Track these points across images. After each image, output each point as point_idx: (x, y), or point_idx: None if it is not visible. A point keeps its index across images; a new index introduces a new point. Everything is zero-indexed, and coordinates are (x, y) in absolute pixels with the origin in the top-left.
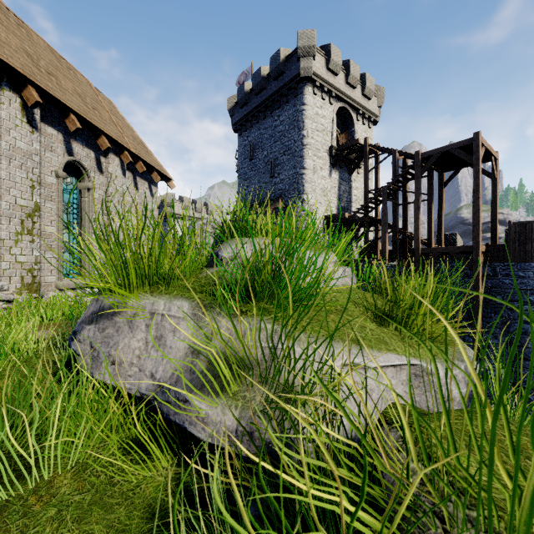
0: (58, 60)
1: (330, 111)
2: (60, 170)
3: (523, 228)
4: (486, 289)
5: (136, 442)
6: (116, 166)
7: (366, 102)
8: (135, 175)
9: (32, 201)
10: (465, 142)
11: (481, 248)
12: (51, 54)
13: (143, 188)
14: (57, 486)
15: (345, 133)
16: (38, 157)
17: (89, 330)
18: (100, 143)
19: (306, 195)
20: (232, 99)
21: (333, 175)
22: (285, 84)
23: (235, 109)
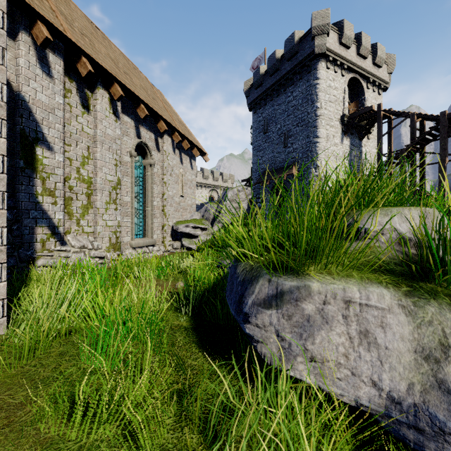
0: (128, 62)
1: (342, 82)
2: (133, 151)
3: None
4: None
5: None
6: (169, 145)
7: (377, 70)
8: (181, 152)
9: (116, 176)
10: None
11: None
12: (123, 58)
13: (186, 162)
14: None
15: (355, 102)
16: (120, 141)
17: (271, 316)
18: (159, 127)
19: (320, 162)
20: (248, 82)
21: (344, 142)
22: (299, 63)
23: (251, 91)
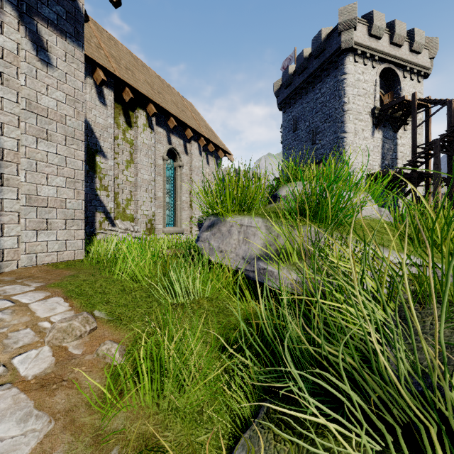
0: (162, 83)
1: (373, 74)
2: (165, 155)
3: None
4: None
5: (234, 295)
6: (196, 149)
7: (415, 57)
8: (207, 154)
9: (151, 176)
10: None
11: None
12: (158, 80)
13: (212, 163)
14: (202, 303)
15: (390, 93)
16: (154, 148)
17: (207, 235)
18: (187, 134)
19: (347, 157)
20: (277, 83)
21: (376, 135)
22: (326, 60)
23: (280, 91)
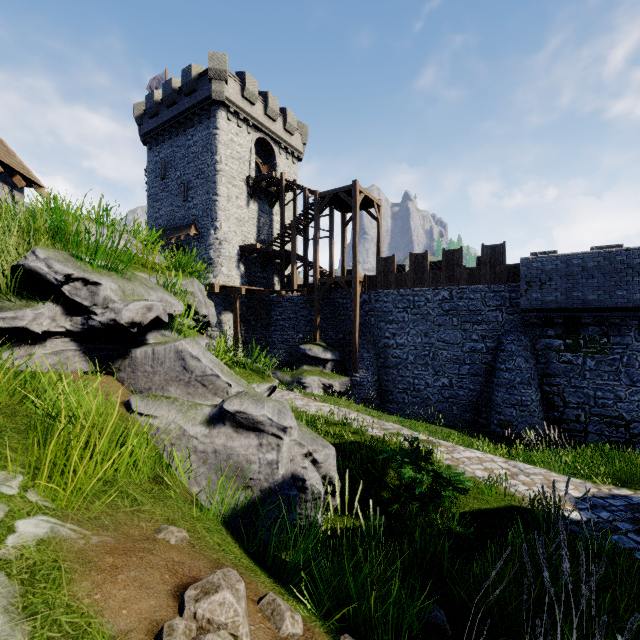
0: None
1: (248, 140)
2: None
3: (386, 262)
4: (365, 313)
5: None
6: None
7: (289, 137)
8: None
9: None
10: (348, 187)
11: (359, 277)
12: None
13: (2, 192)
14: None
15: (268, 165)
16: None
17: None
18: None
19: (219, 223)
20: (140, 106)
21: (251, 206)
22: (198, 103)
23: (144, 118)
